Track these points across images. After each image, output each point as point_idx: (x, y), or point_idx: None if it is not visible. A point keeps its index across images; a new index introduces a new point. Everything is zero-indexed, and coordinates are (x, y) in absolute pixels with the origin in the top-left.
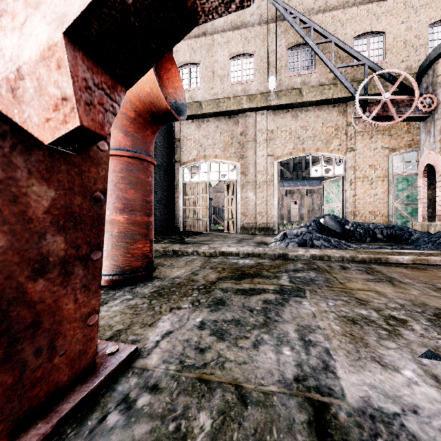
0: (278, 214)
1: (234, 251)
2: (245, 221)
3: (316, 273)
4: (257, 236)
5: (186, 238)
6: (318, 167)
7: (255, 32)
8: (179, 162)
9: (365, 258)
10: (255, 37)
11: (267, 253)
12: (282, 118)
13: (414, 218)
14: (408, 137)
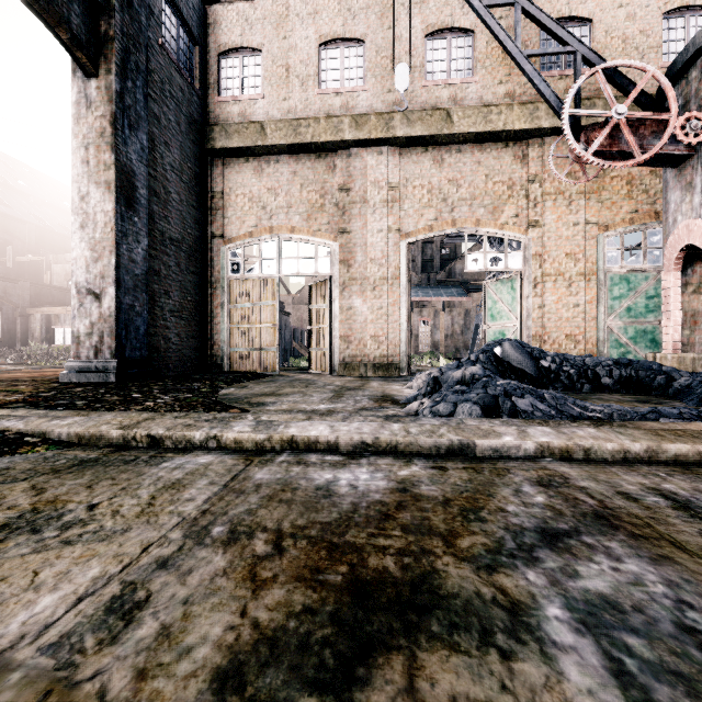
0: (407, 339)
1: (324, 436)
2: (348, 352)
3: (648, 561)
4: (371, 380)
5: (226, 387)
6: (478, 254)
7: None
8: (221, 239)
9: (685, 454)
10: (367, 9)
11: (417, 443)
12: (416, 163)
13: (639, 347)
14: (630, 206)
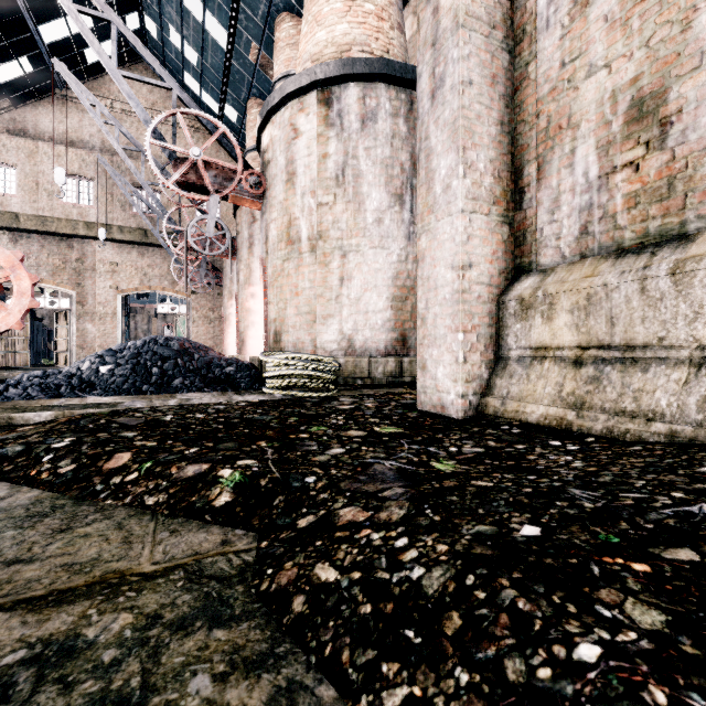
0: None
1: None
2: (83, 354)
3: None
4: None
5: None
6: (164, 304)
7: (95, 158)
8: None
9: None
10: (96, 163)
11: None
12: (128, 253)
13: None
14: None
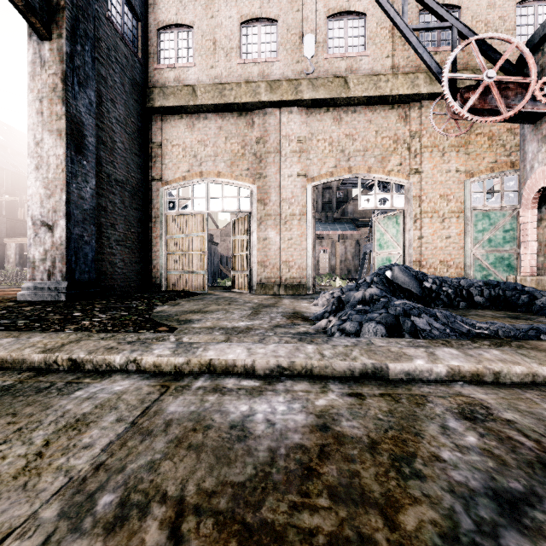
0: (312, 264)
1: (241, 359)
2: (264, 275)
3: None
4: (283, 298)
5: (160, 304)
6: (370, 195)
7: None
8: (159, 181)
9: None
10: None
11: (332, 367)
12: (319, 121)
13: (498, 271)
14: (490, 157)
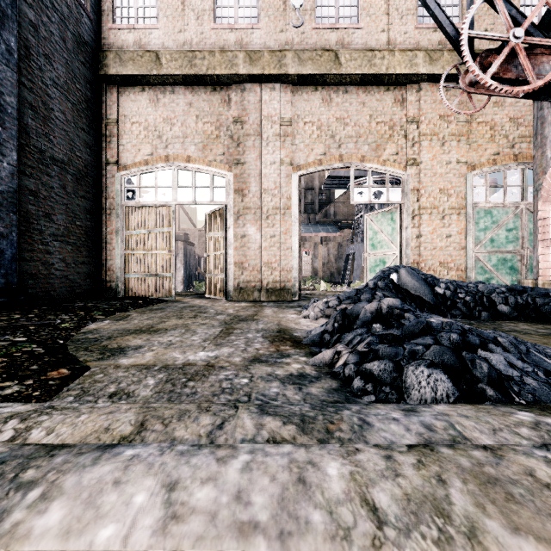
0: (298, 266)
1: None
2: (242, 278)
3: None
4: (265, 306)
5: (101, 318)
6: (363, 187)
7: None
8: (115, 165)
9: None
10: None
11: None
12: (306, 101)
13: (500, 273)
14: (493, 149)
